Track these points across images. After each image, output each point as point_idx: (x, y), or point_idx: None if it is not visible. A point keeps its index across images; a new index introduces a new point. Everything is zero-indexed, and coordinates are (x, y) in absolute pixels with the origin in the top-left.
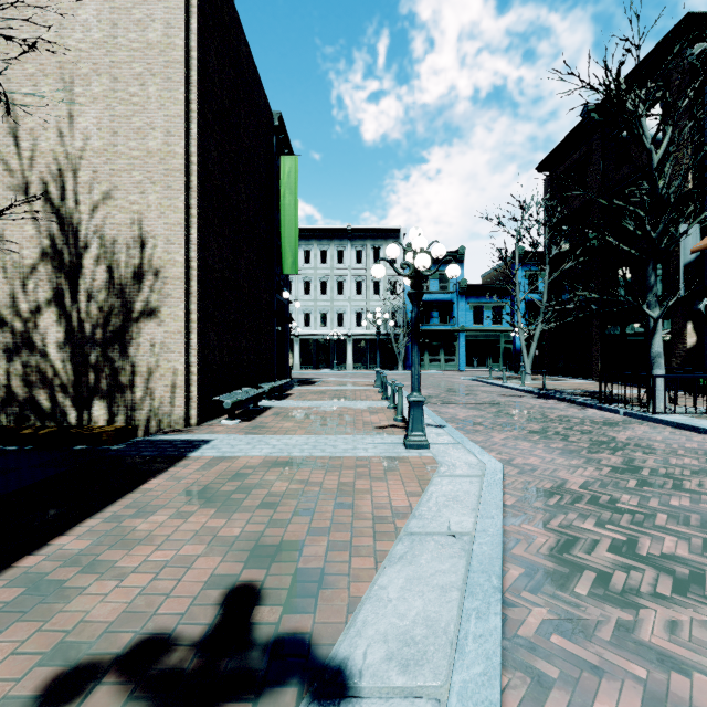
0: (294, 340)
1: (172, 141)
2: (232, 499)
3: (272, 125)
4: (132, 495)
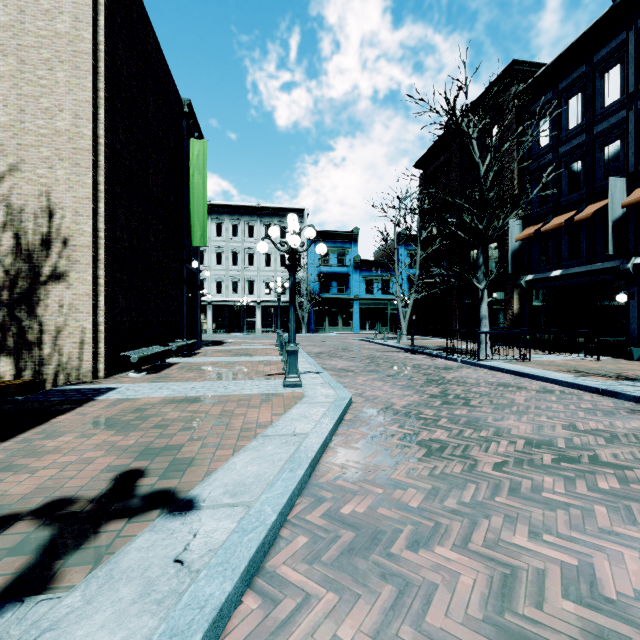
0: (207, 306)
1: (81, 124)
2: (131, 425)
3: (181, 111)
4: (41, 427)
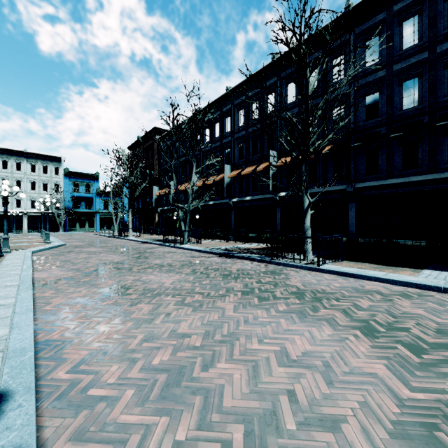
0: None
1: None
2: None
3: None
4: None
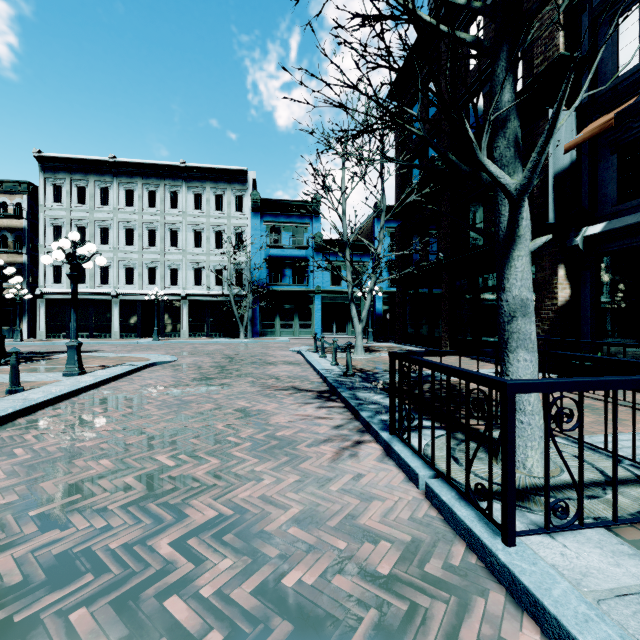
0: (112, 301)
1: None
2: None
3: None
4: None
